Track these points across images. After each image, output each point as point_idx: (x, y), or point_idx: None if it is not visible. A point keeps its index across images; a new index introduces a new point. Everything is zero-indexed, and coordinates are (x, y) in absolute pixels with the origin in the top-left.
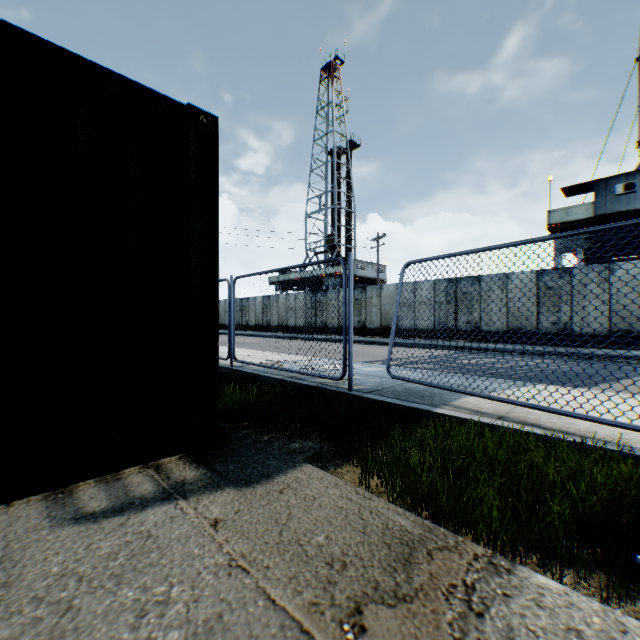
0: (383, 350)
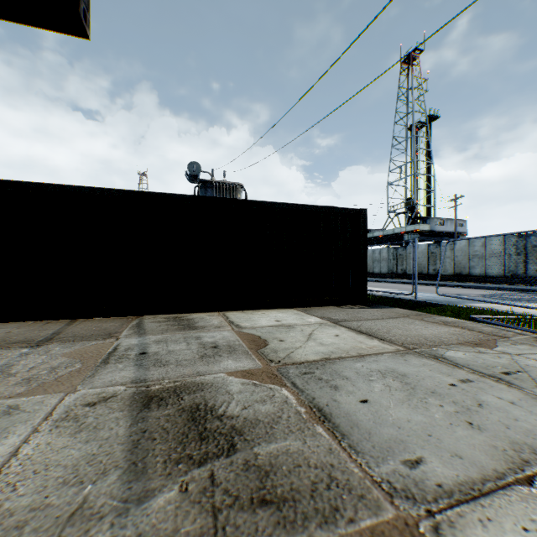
0: (450, 289)
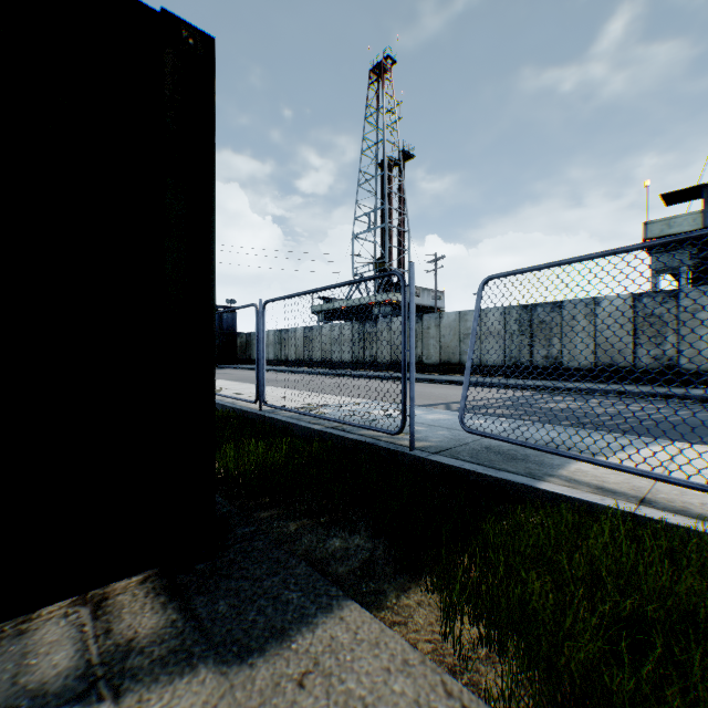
0: (445, 390)
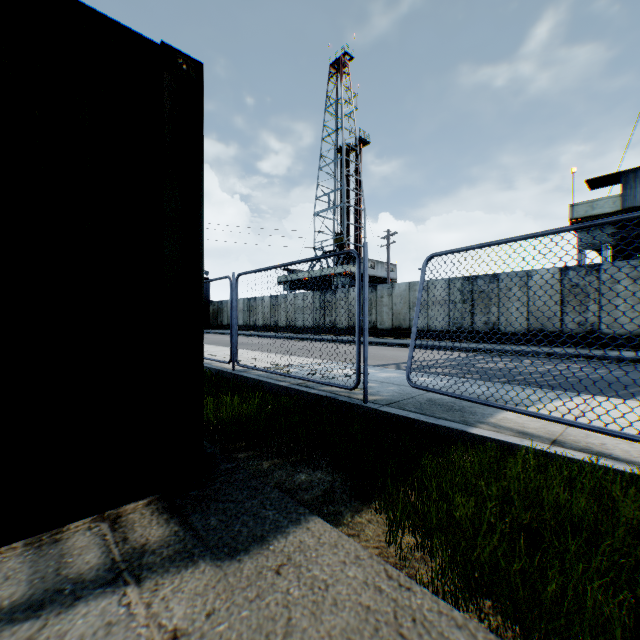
0: (396, 352)
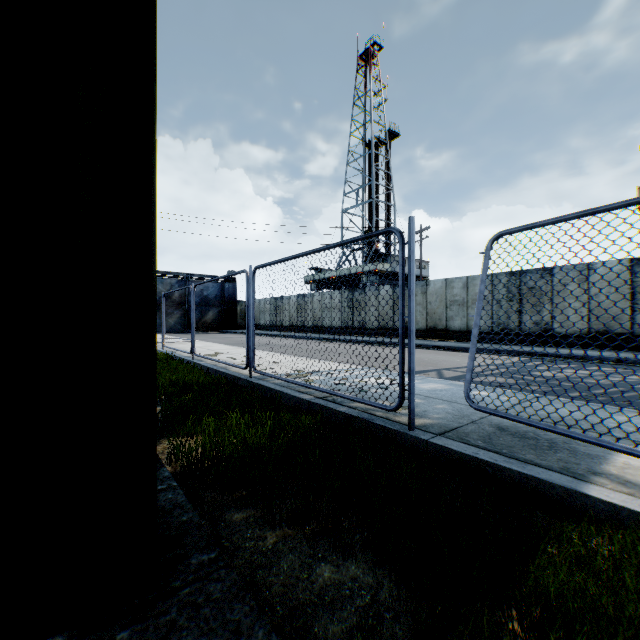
0: (433, 355)
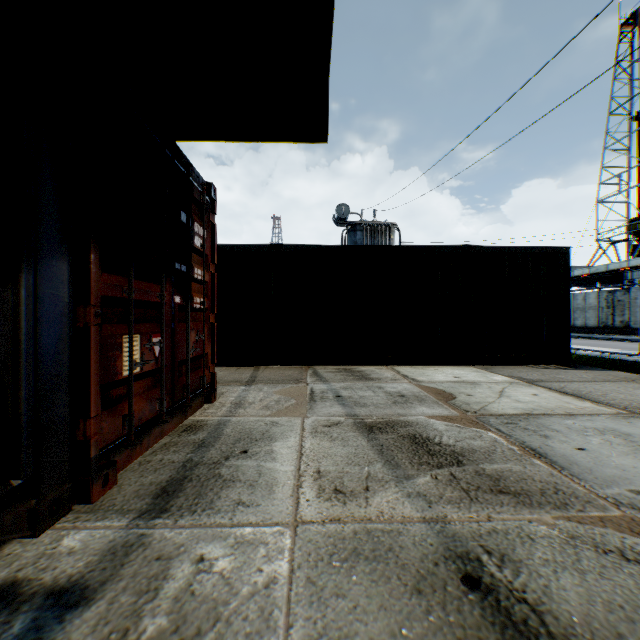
0: None
